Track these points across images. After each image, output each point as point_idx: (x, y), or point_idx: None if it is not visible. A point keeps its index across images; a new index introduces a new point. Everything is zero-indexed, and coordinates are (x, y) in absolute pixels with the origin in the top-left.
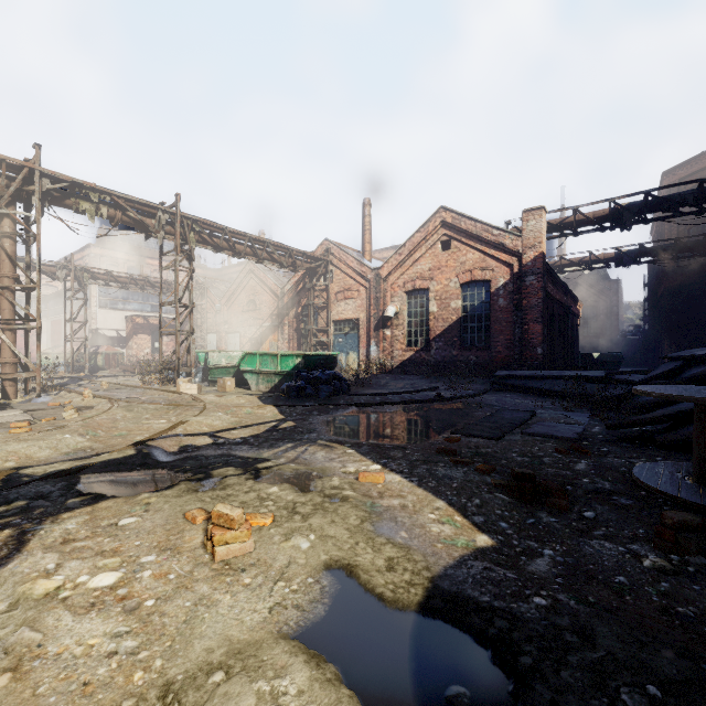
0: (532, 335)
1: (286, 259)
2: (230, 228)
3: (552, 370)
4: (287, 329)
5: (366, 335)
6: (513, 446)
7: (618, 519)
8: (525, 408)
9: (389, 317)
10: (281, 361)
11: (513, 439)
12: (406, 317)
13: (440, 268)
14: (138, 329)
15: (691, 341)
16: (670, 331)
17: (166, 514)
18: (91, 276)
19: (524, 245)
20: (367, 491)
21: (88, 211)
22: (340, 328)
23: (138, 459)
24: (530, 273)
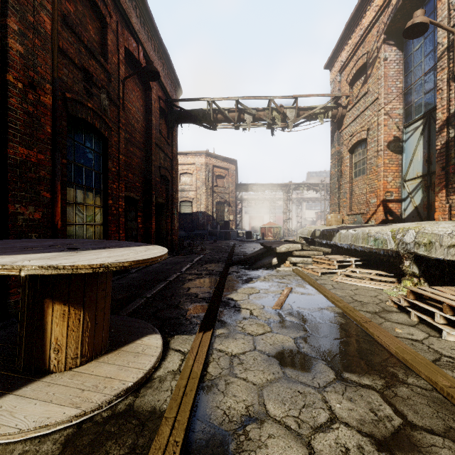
0: None
1: None
2: None
3: None
4: None
5: None
6: None
7: None
8: None
9: None
10: None
11: None
12: None
13: None
14: (319, 217)
15: None
16: None
17: None
18: (303, 200)
19: None
20: None
21: (301, 190)
22: None
23: None
24: None
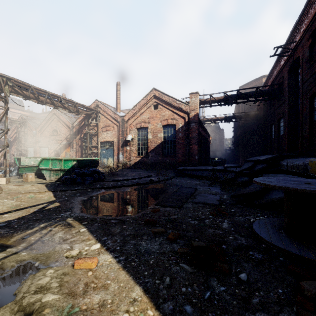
0: (193, 150)
1: (72, 108)
2: (34, 86)
3: (201, 166)
4: (75, 145)
5: (117, 149)
6: (188, 212)
7: (261, 277)
8: (192, 185)
9: (129, 140)
10: (64, 163)
11: (188, 207)
12: (137, 140)
13: (153, 118)
14: None
15: (250, 153)
16: (242, 149)
17: None
18: None
19: (190, 109)
20: (76, 284)
21: None
22: (104, 145)
23: None
24: (192, 122)
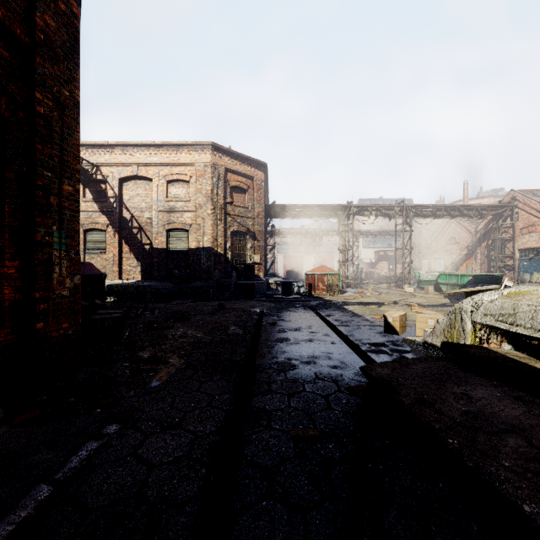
0: None
1: (473, 213)
2: (432, 205)
3: None
4: (479, 256)
5: None
6: None
7: None
8: None
9: None
10: (460, 278)
11: None
12: None
13: None
14: (381, 258)
15: None
16: None
17: (403, 307)
18: (360, 234)
19: None
20: None
21: (367, 215)
22: (524, 254)
23: (394, 303)
24: None
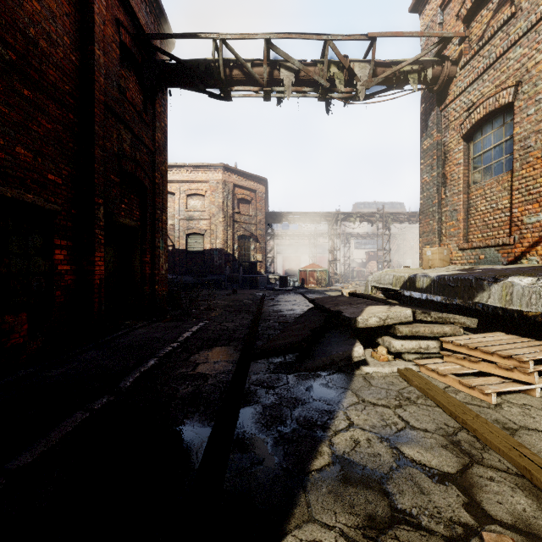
0: None
1: None
2: (407, 212)
3: None
4: None
5: None
6: None
7: None
8: None
9: None
10: None
11: None
12: None
13: None
14: (371, 258)
15: None
16: None
17: None
18: (351, 236)
19: None
20: None
21: (353, 221)
22: None
23: None
24: None
